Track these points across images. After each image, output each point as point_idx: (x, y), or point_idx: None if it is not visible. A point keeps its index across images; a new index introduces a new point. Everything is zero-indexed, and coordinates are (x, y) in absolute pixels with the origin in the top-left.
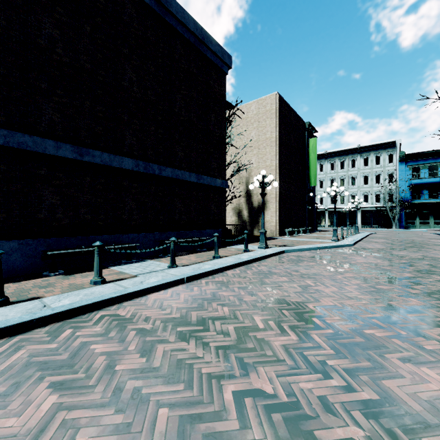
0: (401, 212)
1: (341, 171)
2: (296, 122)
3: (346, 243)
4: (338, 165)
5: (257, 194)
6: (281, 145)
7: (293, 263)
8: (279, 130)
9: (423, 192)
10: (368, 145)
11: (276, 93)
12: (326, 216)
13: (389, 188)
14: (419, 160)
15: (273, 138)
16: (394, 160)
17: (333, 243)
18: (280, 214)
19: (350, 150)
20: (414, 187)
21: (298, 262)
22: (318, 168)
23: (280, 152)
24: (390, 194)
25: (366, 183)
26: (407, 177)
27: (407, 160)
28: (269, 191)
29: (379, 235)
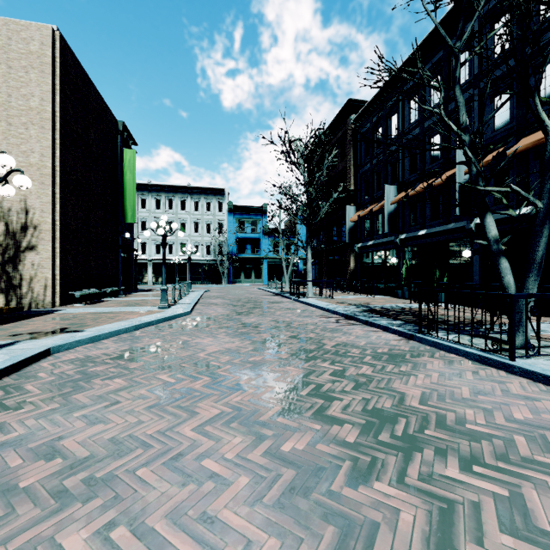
0: (230, 267)
1: (169, 212)
2: (101, 111)
3: (181, 310)
4: (166, 203)
5: (5, 219)
6: (67, 134)
7: (58, 399)
8: (62, 103)
9: (247, 247)
10: (199, 186)
11: (55, 28)
12: (150, 269)
13: (219, 240)
14: (244, 214)
15: (48, 113)
16: (223, 209)
17: (163, 313)
18: (65, 263)
19: (180, 188)
20: (240, 241)
21: (74, 391)
22: (139, 202)
23: (65, 146)
24: (220, 246)
25: (197, 232)
26: (234, 230)
27: (234, 212)
28: (36, 216)
29: (214, 293)
